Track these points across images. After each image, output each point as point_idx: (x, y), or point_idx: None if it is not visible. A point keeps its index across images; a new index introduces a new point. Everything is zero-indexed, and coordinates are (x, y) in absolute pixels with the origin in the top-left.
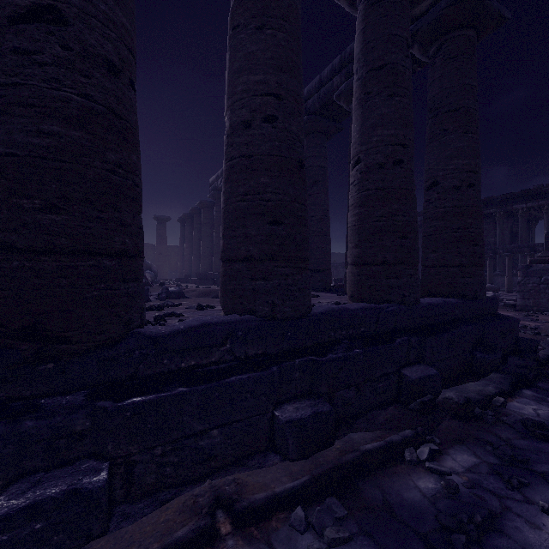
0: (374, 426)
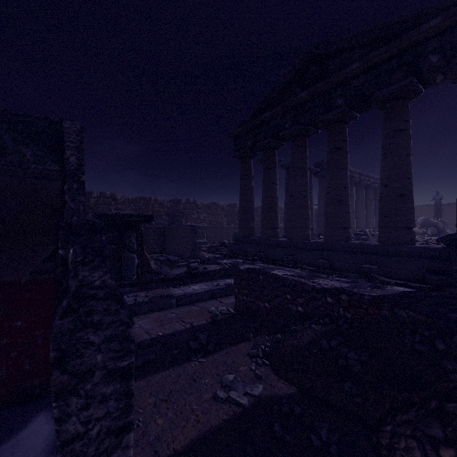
0: (342, 273)
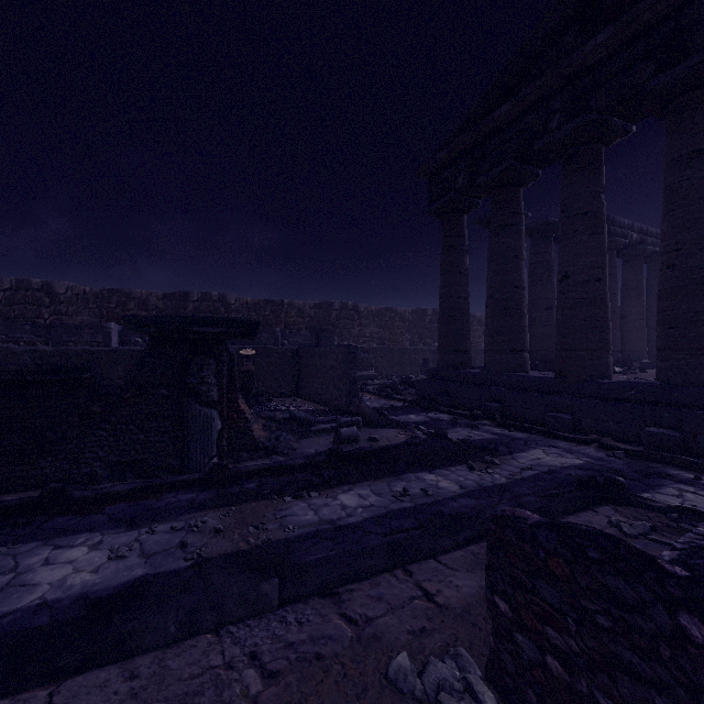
0: None
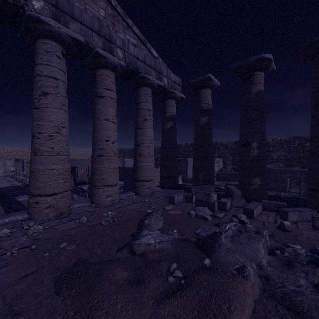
0: None
